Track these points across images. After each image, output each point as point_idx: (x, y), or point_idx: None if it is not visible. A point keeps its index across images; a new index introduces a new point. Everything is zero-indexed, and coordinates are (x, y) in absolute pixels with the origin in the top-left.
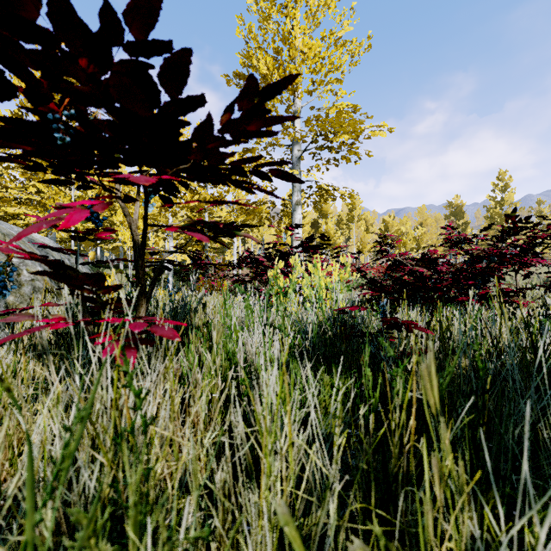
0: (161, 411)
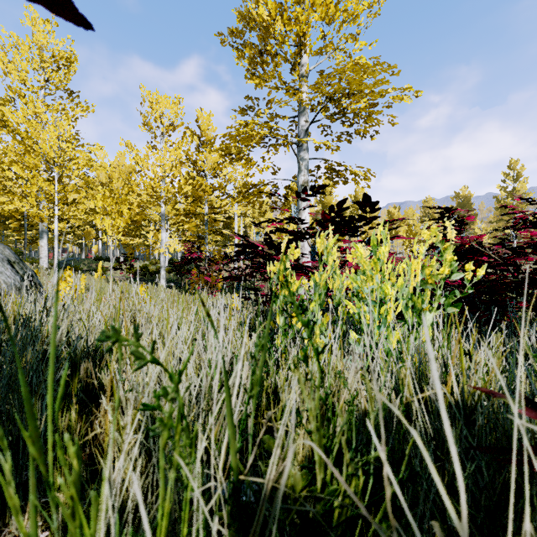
0: None
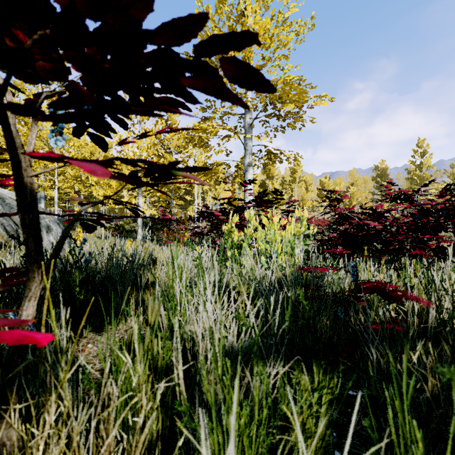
0: (51, 449)
